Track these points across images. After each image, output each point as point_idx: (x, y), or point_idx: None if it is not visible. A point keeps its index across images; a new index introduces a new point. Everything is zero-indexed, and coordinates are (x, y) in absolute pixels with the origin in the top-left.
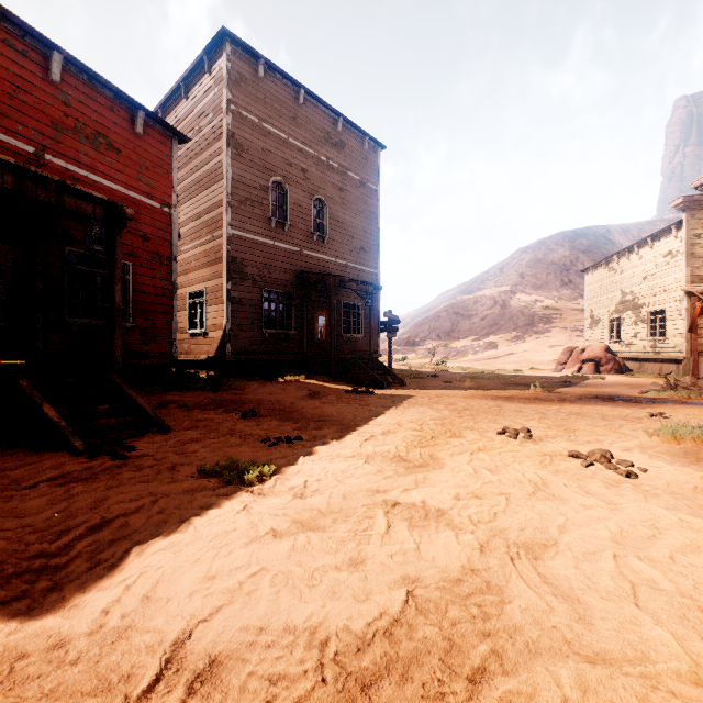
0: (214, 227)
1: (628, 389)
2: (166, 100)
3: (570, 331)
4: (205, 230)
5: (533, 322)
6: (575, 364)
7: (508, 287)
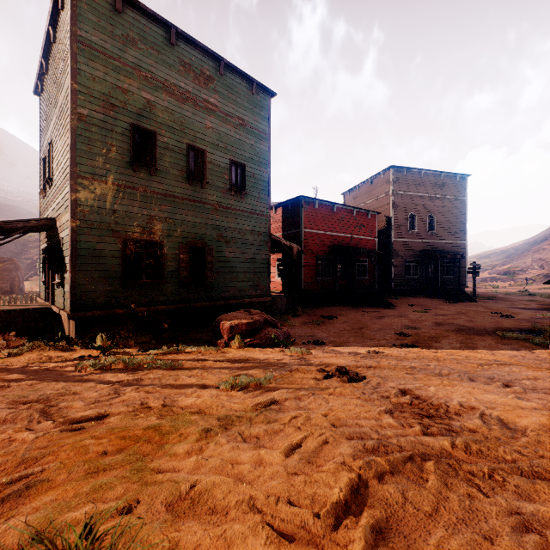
0: (386, 238)
1: None
2: (361, 183)
3: None
4: (381, 238)
5: None
6: None
7: None
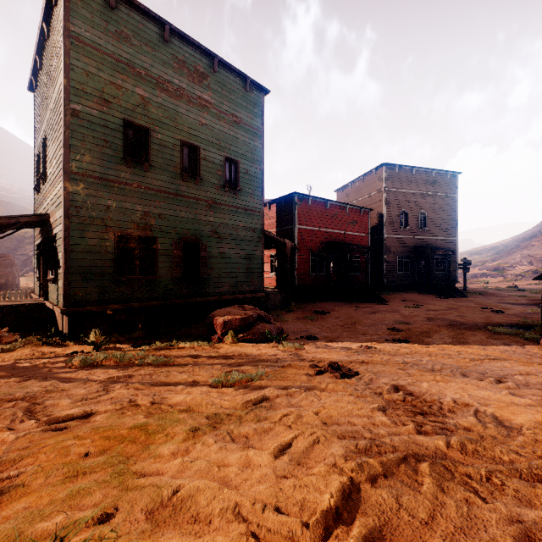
0: (378, 234)
1: None
2: (353, 181)
3: None
4: (373, 234)
5: None
6: None
7: None
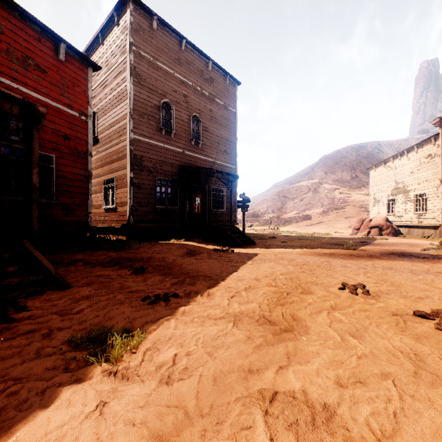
0: (121, 134)
1: (410, 247)
2: (89, 46)
3: (358, 208)
4: (115, 135)
5: (333, 202)
6: (365, 229)
7: (317, 180)
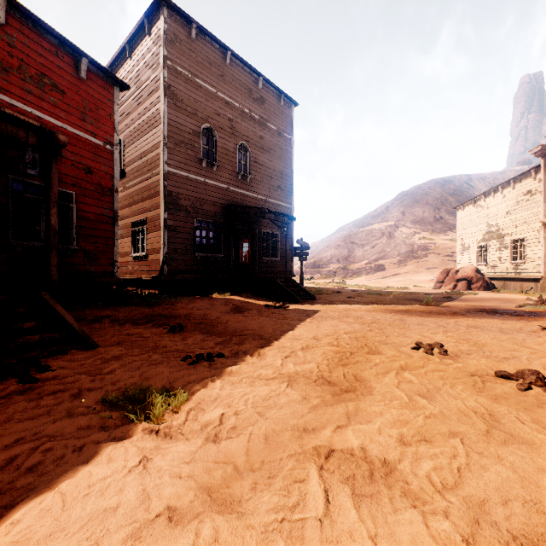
0: (153, 166)
1: (503, 303)
2: (114, 60)
3: (443, 256)
4: (146, 168)
5: (413, 249)
6: (450, 282)
7: (392, 222)
